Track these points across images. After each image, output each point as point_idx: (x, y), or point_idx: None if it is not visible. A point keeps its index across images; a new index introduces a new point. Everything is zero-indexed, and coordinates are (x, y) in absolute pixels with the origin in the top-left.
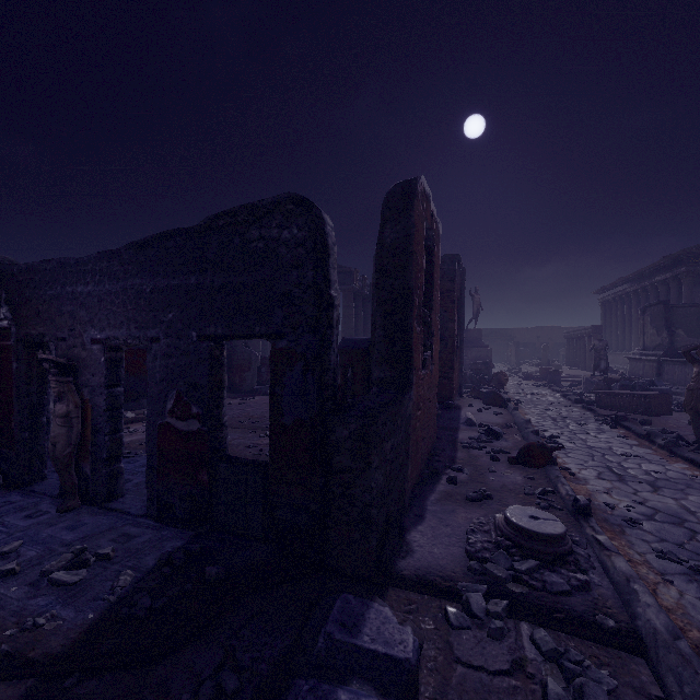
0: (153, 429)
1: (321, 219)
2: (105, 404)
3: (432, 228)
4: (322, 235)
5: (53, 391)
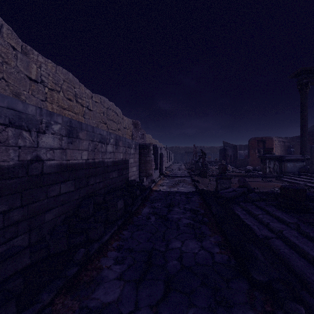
0: (231, 160)
1: (236, 146)
2: (230, 159)
3: (262, 139)
4: (236, 147)
5: (227, 158)
